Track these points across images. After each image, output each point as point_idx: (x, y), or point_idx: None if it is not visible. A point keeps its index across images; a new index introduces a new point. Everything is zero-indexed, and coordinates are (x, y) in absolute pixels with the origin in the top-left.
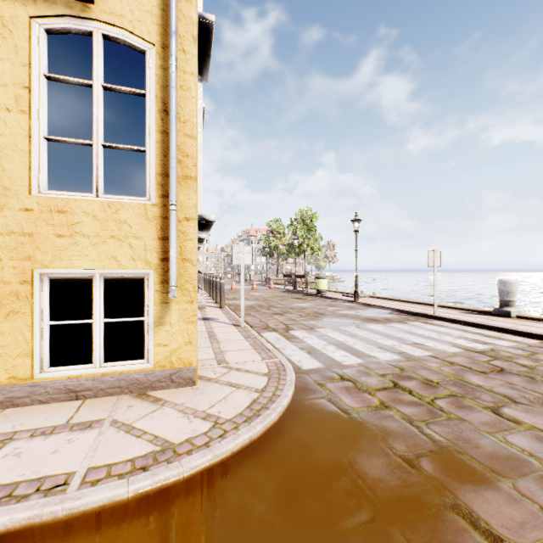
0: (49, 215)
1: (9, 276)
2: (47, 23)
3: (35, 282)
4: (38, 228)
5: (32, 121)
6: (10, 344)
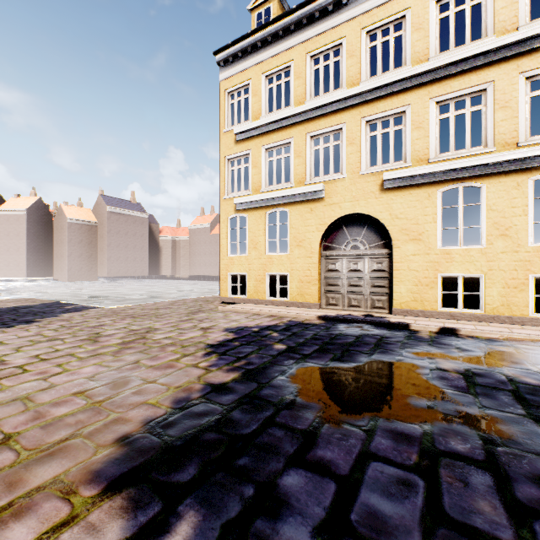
0: (536, 253)
1: (520, 276)
2: (534, 178)
3: (529, 279)
4: (532, 258)
5: (528, 218)
6: (520, 301)
